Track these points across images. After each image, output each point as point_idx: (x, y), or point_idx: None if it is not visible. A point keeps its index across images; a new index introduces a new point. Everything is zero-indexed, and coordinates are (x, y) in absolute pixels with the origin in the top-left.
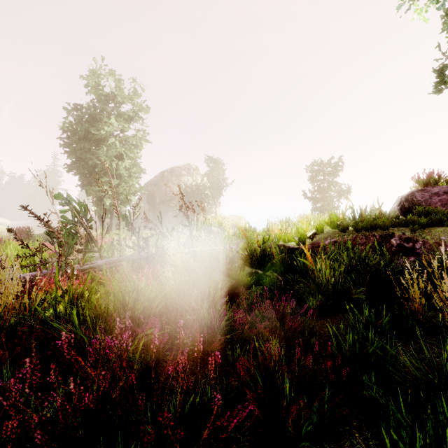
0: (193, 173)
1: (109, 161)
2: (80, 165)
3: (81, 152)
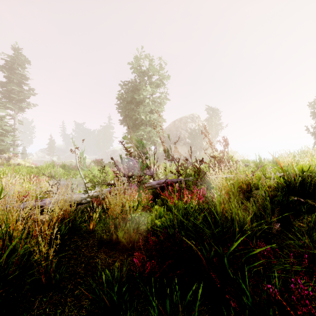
0: (196, 120)
1: (145, 115)
2: (127, 120)
3: (128, 111)
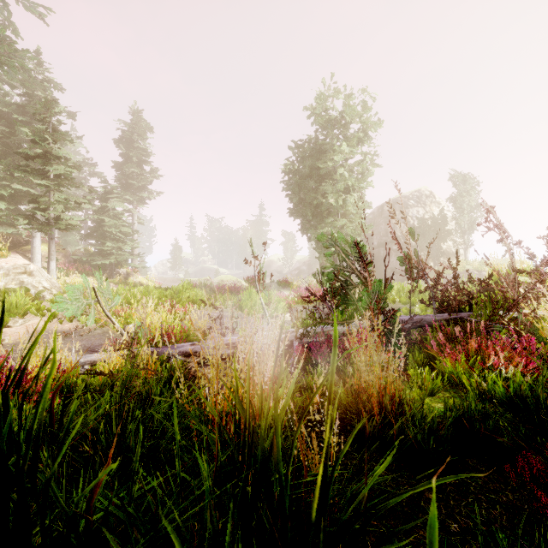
0: (425, 201)
1: (336, 197)
2: (302, 207)
3: (304, 192)
